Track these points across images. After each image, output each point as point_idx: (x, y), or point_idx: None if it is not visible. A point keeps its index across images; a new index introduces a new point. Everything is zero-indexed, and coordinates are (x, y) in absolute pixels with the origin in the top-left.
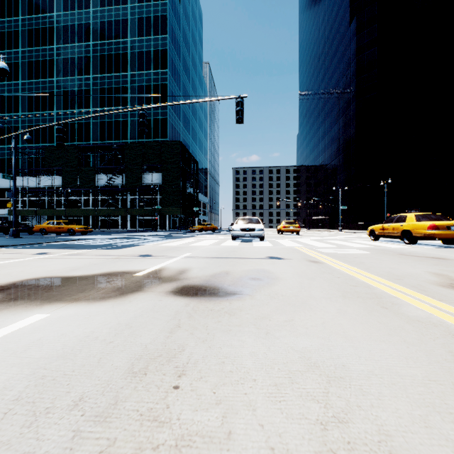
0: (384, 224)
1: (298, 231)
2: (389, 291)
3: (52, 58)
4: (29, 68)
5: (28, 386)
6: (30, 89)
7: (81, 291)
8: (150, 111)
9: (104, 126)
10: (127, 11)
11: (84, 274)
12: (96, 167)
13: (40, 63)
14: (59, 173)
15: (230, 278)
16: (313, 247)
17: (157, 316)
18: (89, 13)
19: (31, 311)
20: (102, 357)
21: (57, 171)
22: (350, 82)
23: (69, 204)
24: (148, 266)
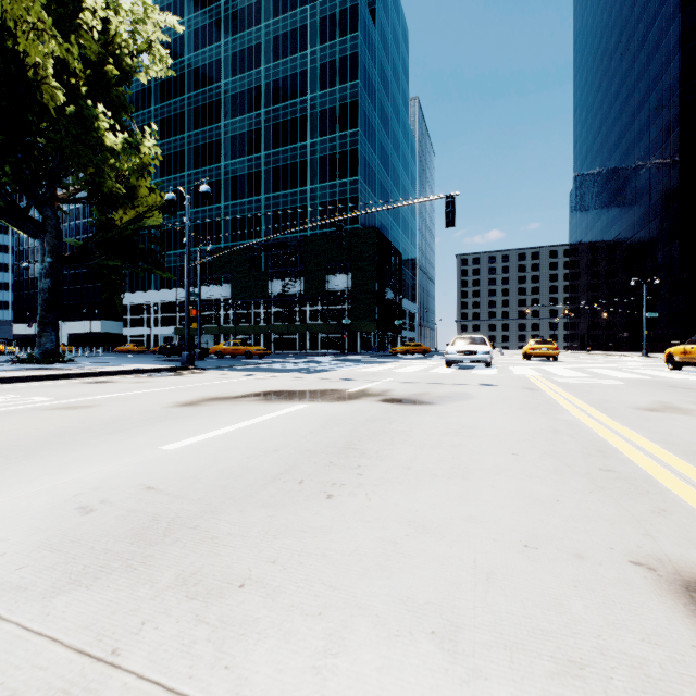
0: (686, 345)
1: (555, 355)
2: (570, 408)
3: (220, 138)
4: (195, 155)
5: (327, 420)
6: (196, 180)
7: (315, 397)
8: (336, 189)
9: (278, 216)
10: (306, 59)
11: (305, 390)
12: (270, 270)
13: (207, 147)
14: (227, 281)
15: (429, 396)
16: (551, 377)
17: (373, 409)
18: (260, 73)
19: (296, 404)
20: (352, 417)
21: (225, 278)
22: (670, 94)
23: (237, 320)
24: (354, 387)
